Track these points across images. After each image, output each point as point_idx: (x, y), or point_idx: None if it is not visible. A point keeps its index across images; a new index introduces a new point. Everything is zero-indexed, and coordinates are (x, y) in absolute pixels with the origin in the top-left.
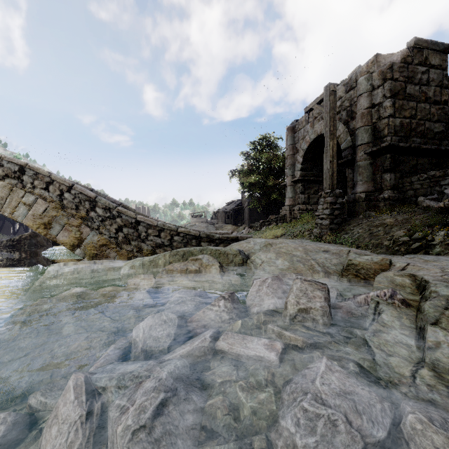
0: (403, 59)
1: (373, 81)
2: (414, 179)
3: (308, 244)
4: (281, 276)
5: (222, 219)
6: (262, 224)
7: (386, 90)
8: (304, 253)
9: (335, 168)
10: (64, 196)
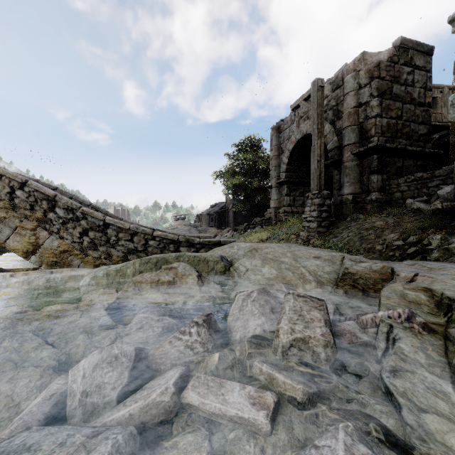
0: (389, 58)
1: (360, 79)
2: (401, 181)
3: (296, 249)
4: (268, 288)
5: (206, 222)
6: (247, 227)
7: (374, 89)
8: (293, 260)
9: (323, 168)
10: (15, 194)
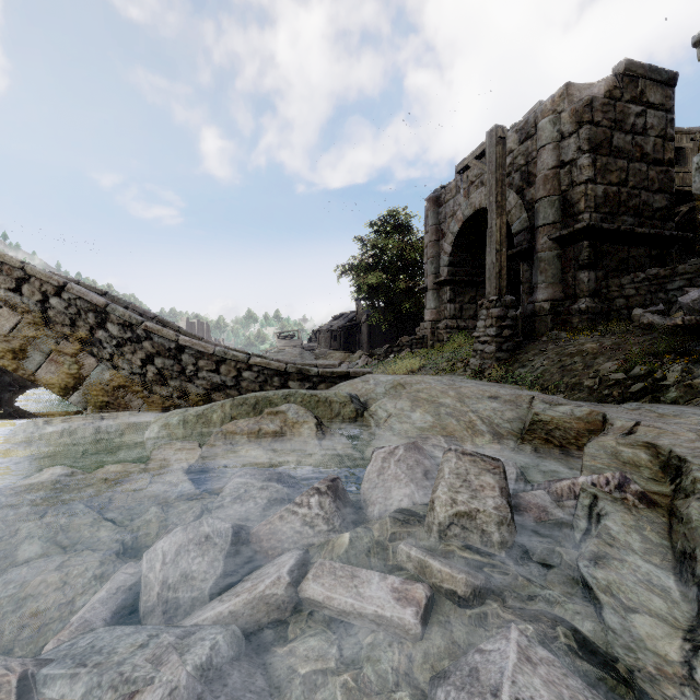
0: (607, 92)
1: (562, 125)
2: (626, 281)
3: (463, 384)
4: (421, 442)
5: (326, 343)
6: (389, 350)
7: (583, 140)
8: (458, 401)
9: (505, 262)
10: (49, 303)
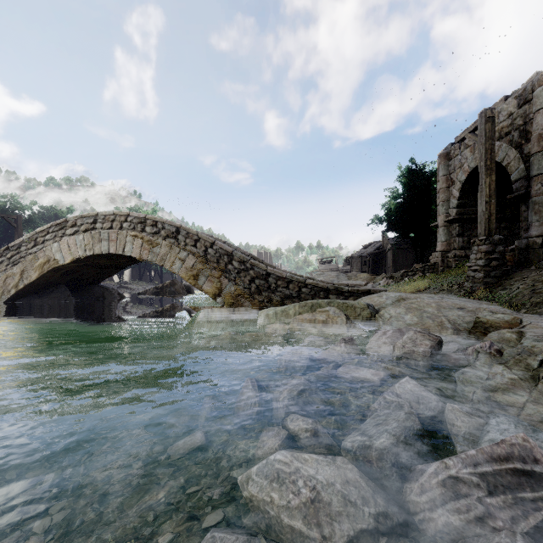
0: None
1: None
2: None
3: (448, 300)
4: (405, 330)
5: (357, 266)
6: (404, 274)
7: None
8: (436, 310)
9: (493, 210)
10: (208, 252)
